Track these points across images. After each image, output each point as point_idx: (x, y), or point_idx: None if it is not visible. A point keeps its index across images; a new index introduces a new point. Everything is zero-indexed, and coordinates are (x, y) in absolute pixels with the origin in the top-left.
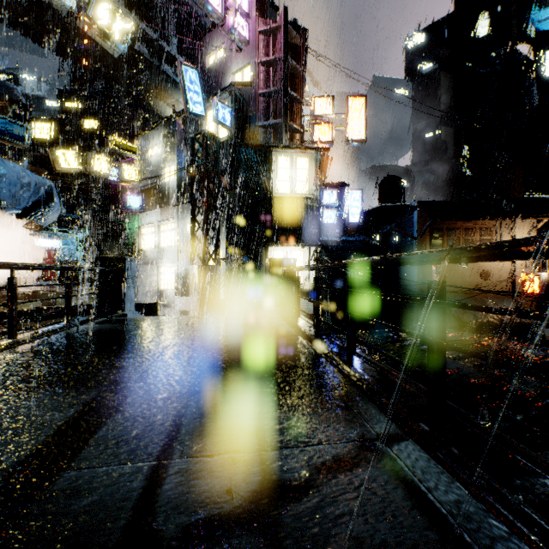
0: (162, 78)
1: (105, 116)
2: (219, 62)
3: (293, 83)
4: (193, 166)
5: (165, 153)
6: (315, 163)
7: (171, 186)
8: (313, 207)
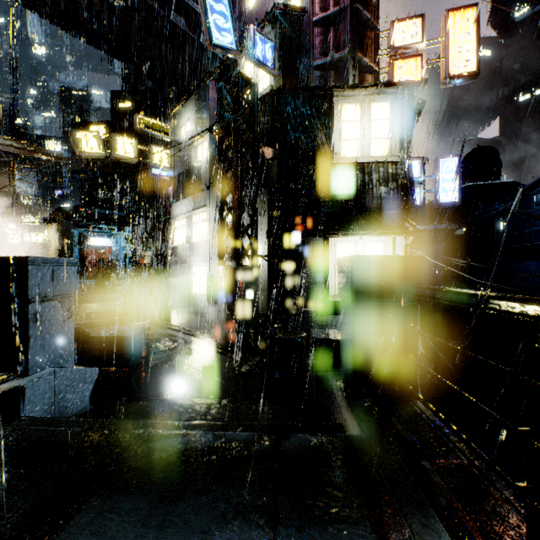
0: (202, 54)
1: (154, 112)
2: (260, 1)
3: (363, 3)
4: (220, 126)
5: (197, 128)
6: (400, 108)
7: (203, 166)
8: (397, 175)
